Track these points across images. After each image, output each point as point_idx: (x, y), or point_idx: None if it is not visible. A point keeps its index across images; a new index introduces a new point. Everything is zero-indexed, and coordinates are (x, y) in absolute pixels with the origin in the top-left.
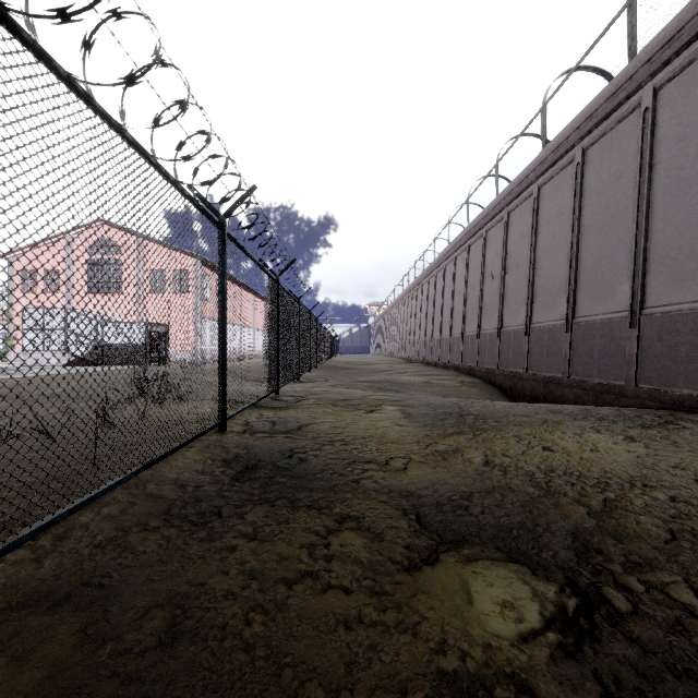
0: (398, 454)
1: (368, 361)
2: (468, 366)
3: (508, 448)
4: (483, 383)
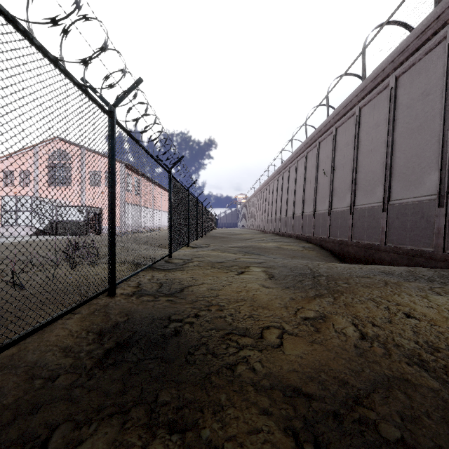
0: (271, 323)
1: (237, 232)
2: (306, 236)
3: (373, 316)
4: (318, 248)
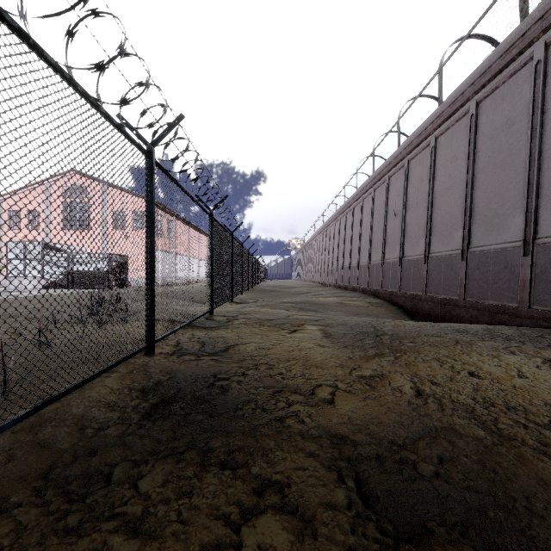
0: (324, 381)
1: (290, 285)
2: (374, 290)
3: (434, 374)
4: (387, 303)
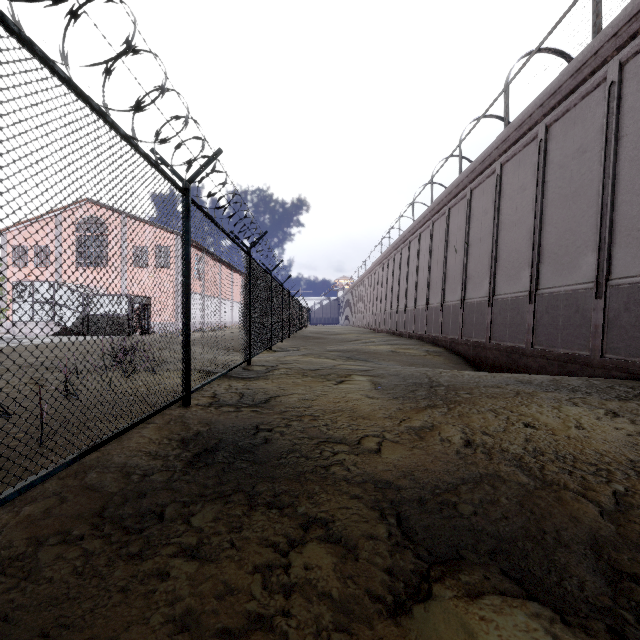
0: (371, 432)
1: (337, 331)
2: (432, 336)
3: (487, 425)
4: (447, 352)
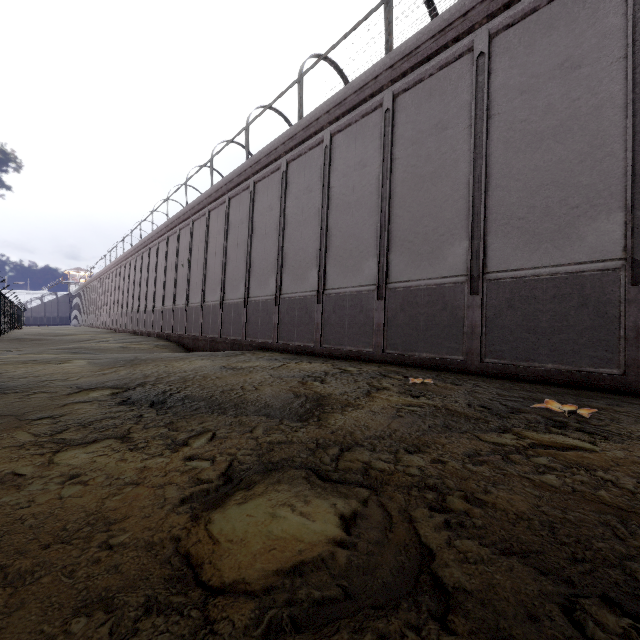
0: (76, 375)
1: (66, 332)
2: (166, 333)
3: (145, 368)
4: (175, 345)
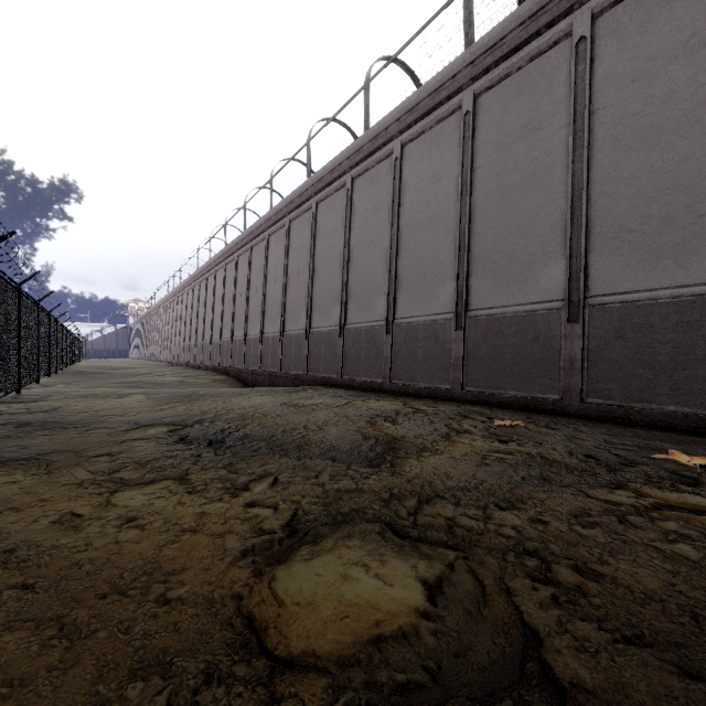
0: (134, 411)
1: (125, 366)
2: (224, 367)
3: (203, 404)
4: (233, 380)
